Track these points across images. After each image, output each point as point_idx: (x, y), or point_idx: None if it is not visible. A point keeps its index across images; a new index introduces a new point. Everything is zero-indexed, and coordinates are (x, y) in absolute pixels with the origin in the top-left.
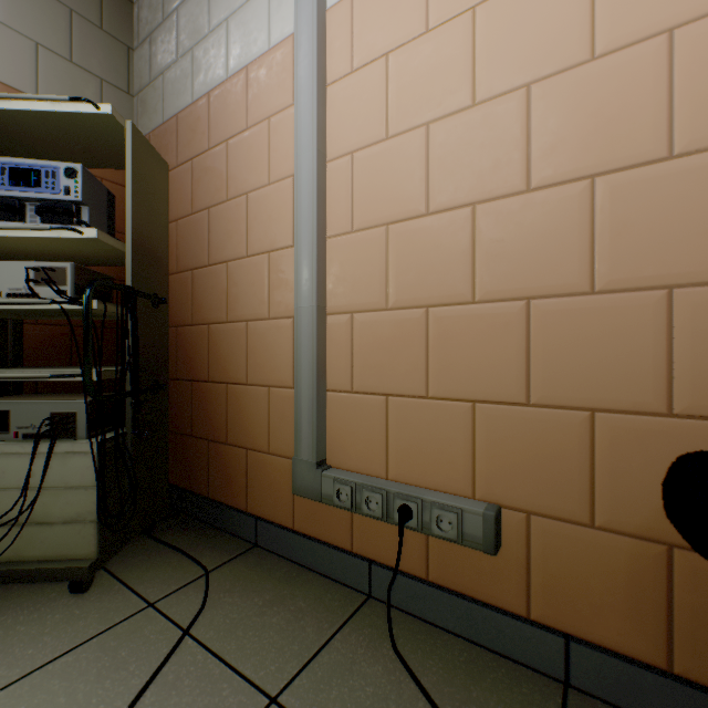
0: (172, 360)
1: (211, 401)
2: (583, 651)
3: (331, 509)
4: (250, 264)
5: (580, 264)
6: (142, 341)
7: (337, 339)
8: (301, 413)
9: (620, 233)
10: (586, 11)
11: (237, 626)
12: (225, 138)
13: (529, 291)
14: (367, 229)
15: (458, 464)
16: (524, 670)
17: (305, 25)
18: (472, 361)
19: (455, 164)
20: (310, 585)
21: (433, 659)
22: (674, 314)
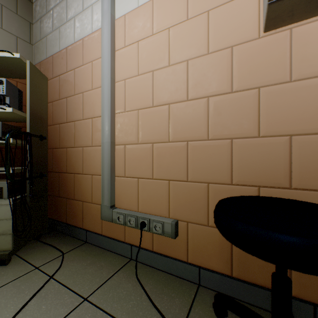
0: (50, 163)
1: (68, 181)
2: (204, 271)
3: (117, 225)
4: (84, 123)
5: (204, 129)
6: (34, 155)
7: (119, 155)
8: (104, 185)
9: (216, 118)
10: (206, 36)
11: (74, 274)
12: (73, 68)
13: (188, 138)
14: (131, 111)
15: (164, 204)
16: (185, 281)
17: (106, 26)
18: (169, 164)
19: (162, 88)
20: (107, 256)
21: (151, 280)
22: (233, 148)
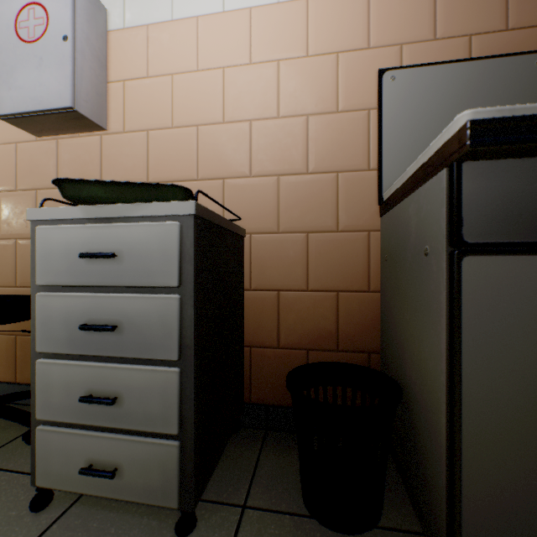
0: None
1: None
2: None
3: None
4: None
5: None
6: None
7: None
8: None
9: (4, 216)
10: None
11: None
12: None
13: None
14: None
15: None
16: None
17: None
18: None
19: None
20: None
21: None
22: (18, 249)
